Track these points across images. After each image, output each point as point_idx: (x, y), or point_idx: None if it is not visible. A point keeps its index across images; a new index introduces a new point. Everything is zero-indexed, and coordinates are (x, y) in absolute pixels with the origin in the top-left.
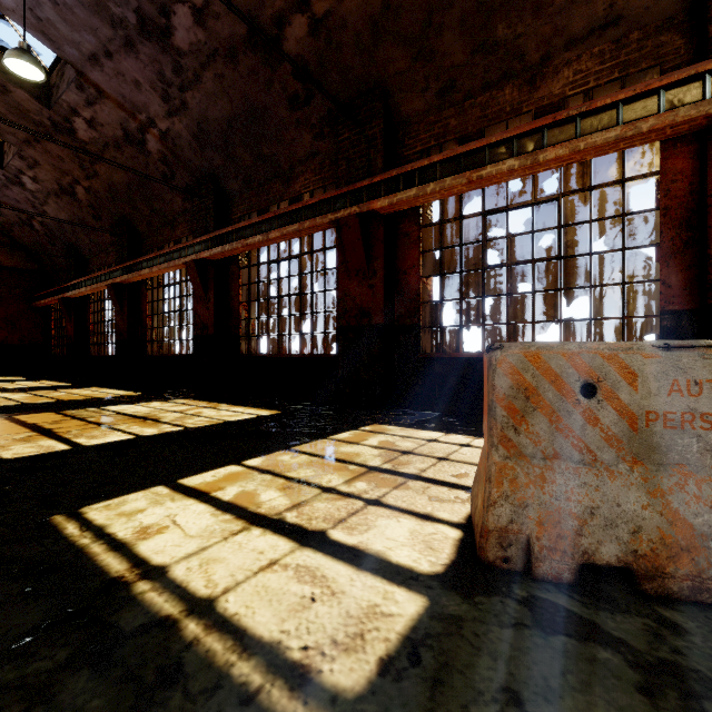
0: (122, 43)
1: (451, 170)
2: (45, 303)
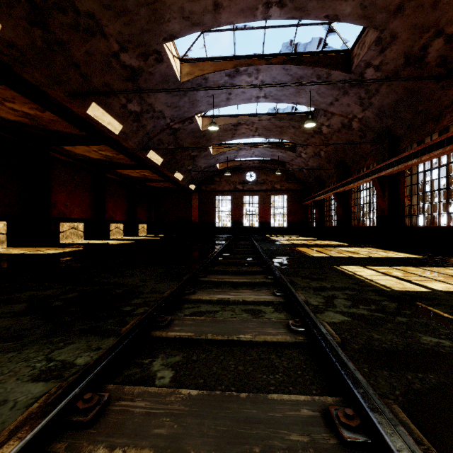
0: (342, 94)
1: None
2: (306, 203)
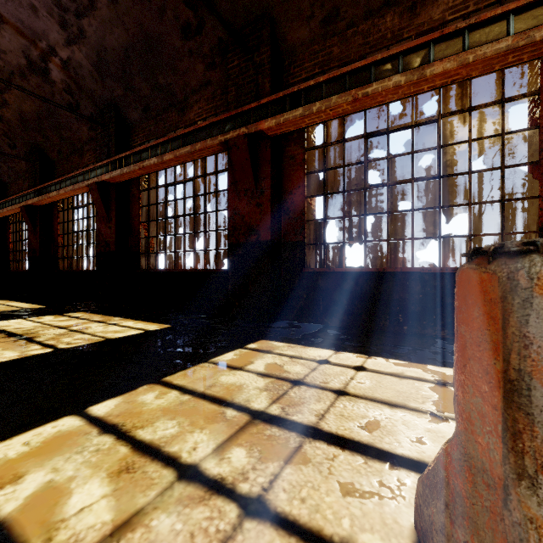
0: None
1: (336, 89)
2: None
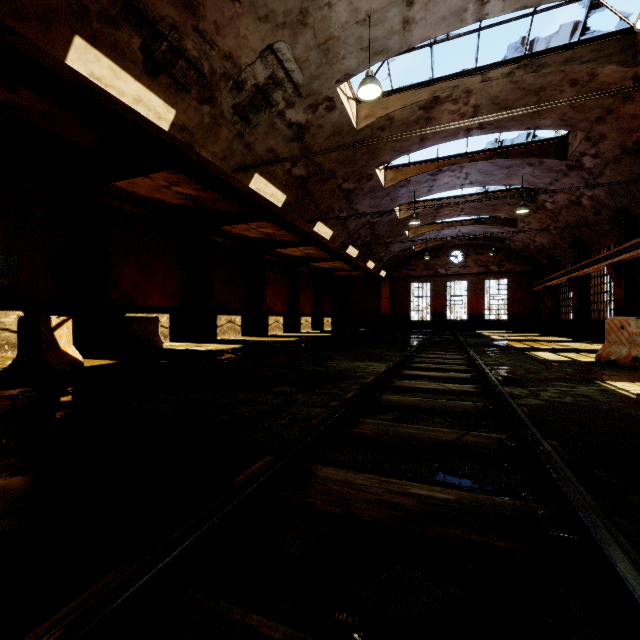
0: (561, 175)
1: None
2: (536, 289)
